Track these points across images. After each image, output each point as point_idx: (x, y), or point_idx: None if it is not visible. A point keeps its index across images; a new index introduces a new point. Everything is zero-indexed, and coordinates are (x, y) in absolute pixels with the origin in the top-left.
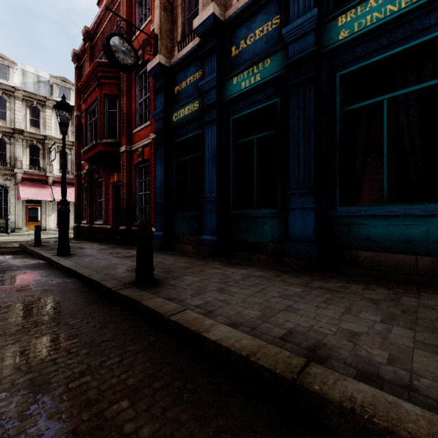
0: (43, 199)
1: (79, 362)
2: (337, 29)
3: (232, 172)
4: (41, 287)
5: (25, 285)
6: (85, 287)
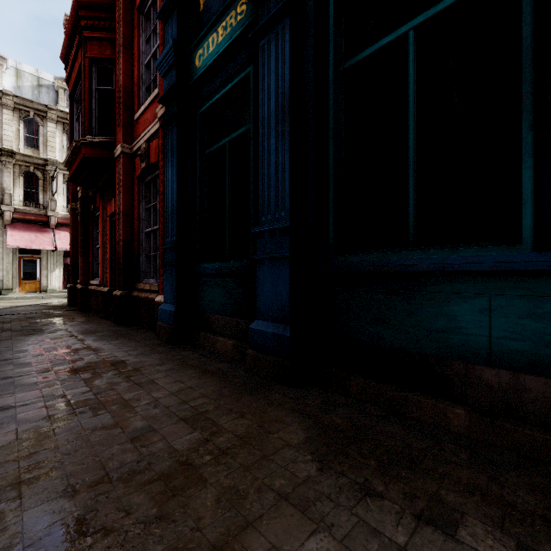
0: (40, 248)
1: None
2: None
3: (334, 147)
4: None
5: None
6: None
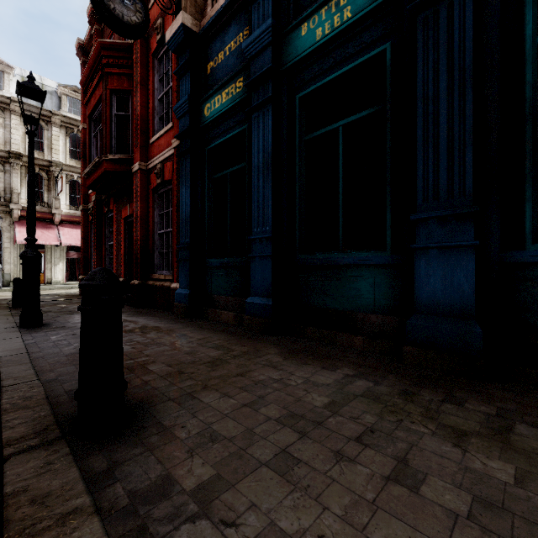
0: (46, 243)
1: None
2: None
3: (299, 188)
4: None
5: None
6: None
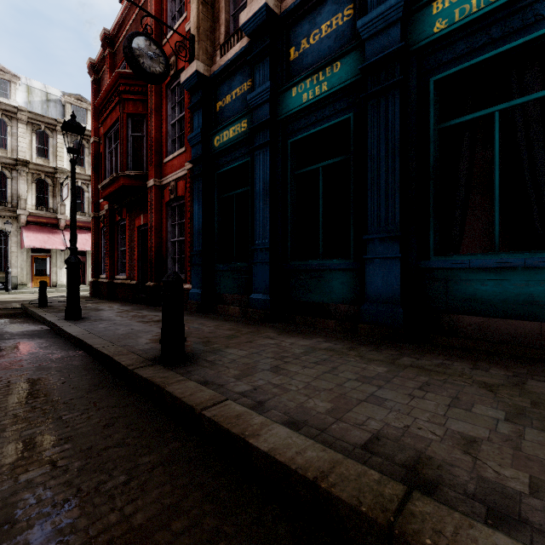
0: (53, 247)
1: (65, 483)
2: (430, 18)
3: (290, 211)
4: (36, 363)
5: (15, 361)
6: (95, 364)
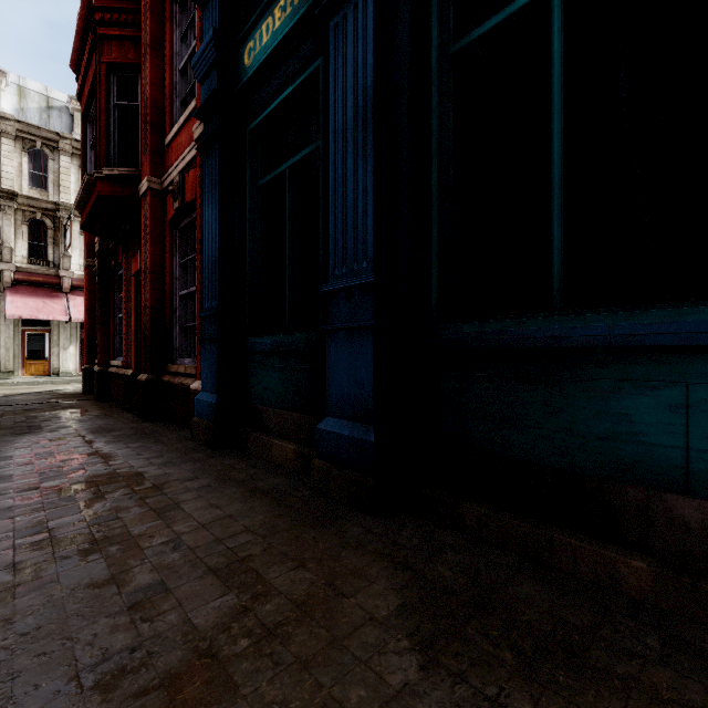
0: (49, 318)
1: None
2: None
3: (438, 167)
4: None
5: None
6: None
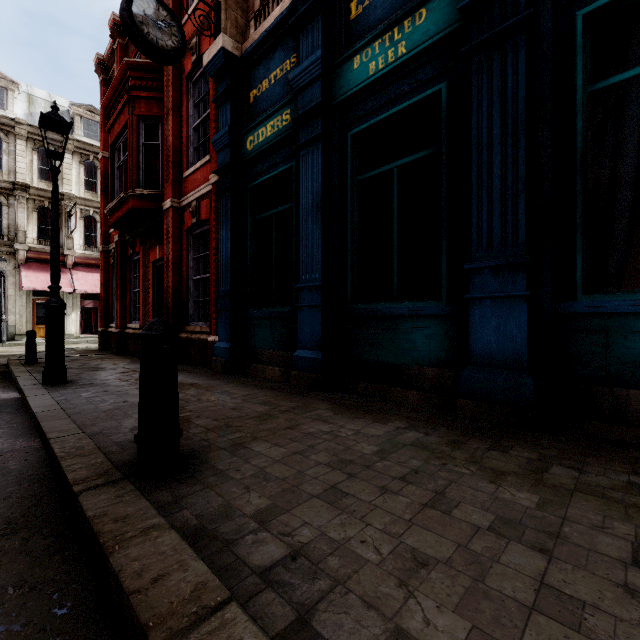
0: None
1: None
2: None
3: (351, 233)
4: None
5: None
6: (41, 467)
